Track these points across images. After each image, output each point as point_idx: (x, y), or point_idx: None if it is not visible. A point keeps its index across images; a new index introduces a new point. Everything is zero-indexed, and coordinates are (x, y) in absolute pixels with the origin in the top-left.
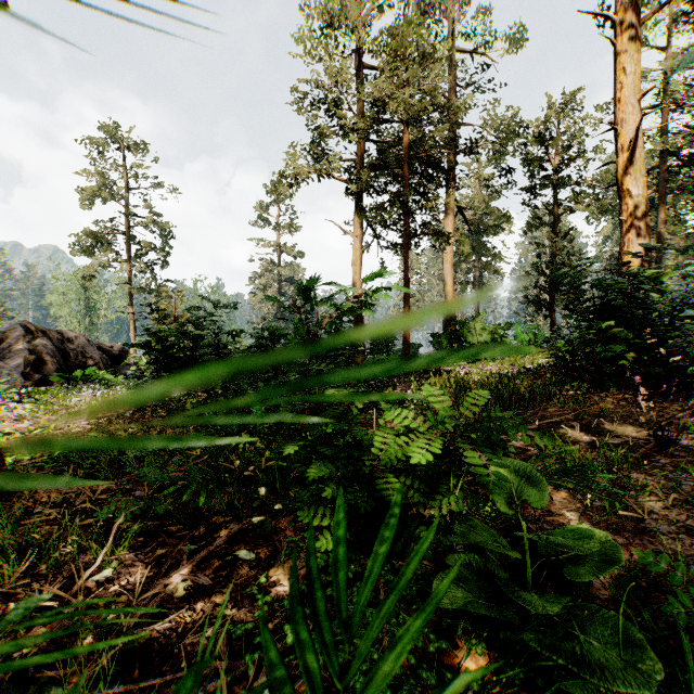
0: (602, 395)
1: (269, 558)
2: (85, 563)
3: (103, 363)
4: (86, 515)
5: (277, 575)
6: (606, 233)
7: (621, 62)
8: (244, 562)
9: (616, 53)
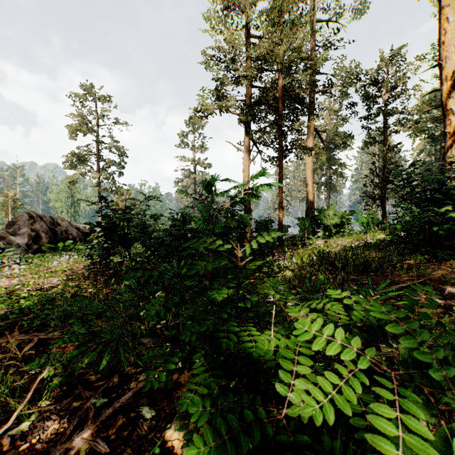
0: (442, 265)
1: (167, 417)
2: (5, 417)
3: (79, 238)
4: (29, 361)
5: (172, 439)
6: (420, 148)
7: (445, 13)
8: (145, 420)
9: (440, 7)
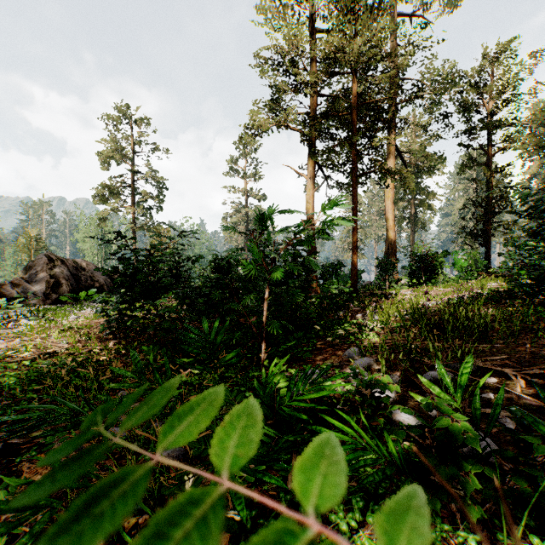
0: None
1: None
2: None
3: (107, 286)
4: None
5: None
6: (532, 172)
7: None
8: None
9: None
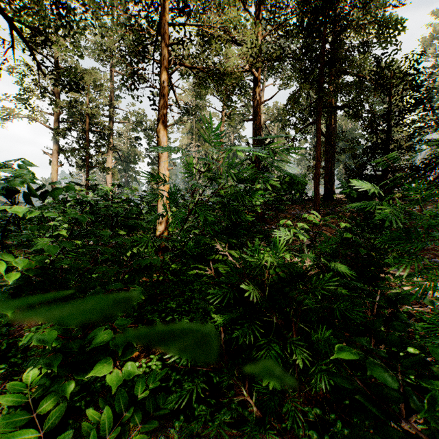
0: None
1: None
2: None
3: None
4: None
5: None
6: None
7: None
8: None
9: None
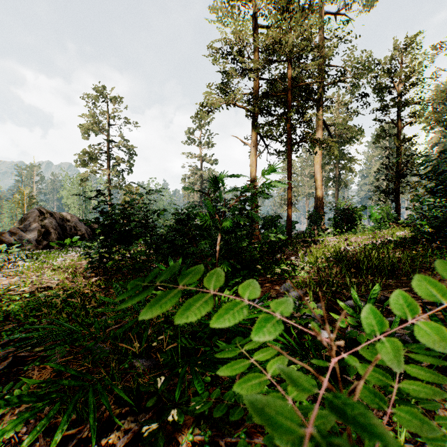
0: None
1: None
2: None
3: (87, 234)
4: None
5: None
6: (434, 141)
7: None
8: None
9: None
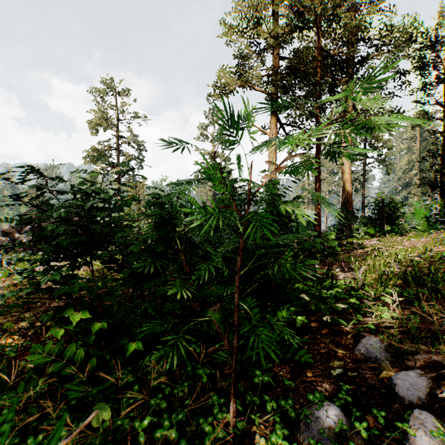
0: None
1: None
2: None
3: None
4: None
5: None
6: None
7: None
8: None
9: None
